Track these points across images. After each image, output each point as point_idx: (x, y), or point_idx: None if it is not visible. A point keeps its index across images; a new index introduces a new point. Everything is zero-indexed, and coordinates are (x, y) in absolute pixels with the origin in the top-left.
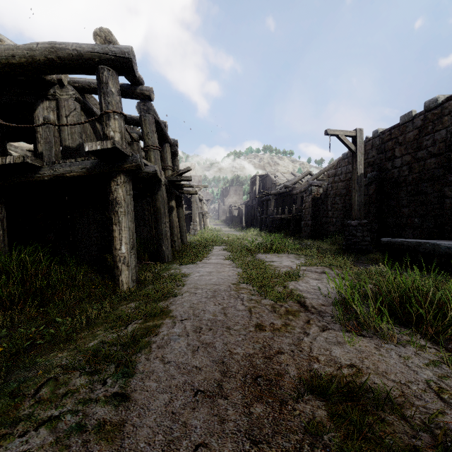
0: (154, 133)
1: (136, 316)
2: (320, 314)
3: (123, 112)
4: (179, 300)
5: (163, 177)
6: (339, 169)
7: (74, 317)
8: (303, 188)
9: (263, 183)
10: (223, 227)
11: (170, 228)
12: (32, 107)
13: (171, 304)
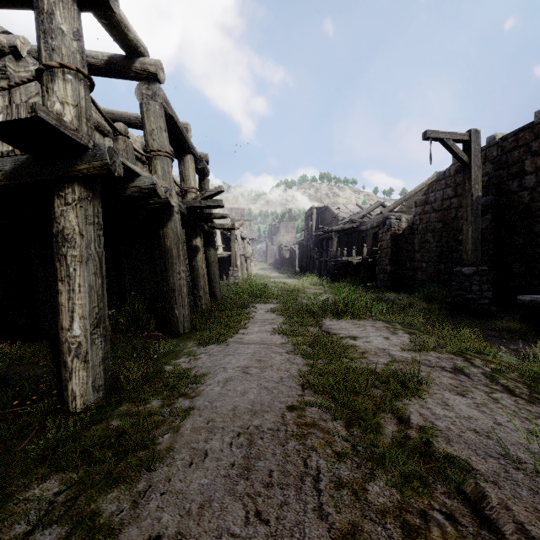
0: (162, 130)
1: None
2: None
3: (82, 69)
4: (150, 494)
5: (175, 199)
6: (431, 194)
7: None
8: (375, 222)
9: (322, 218)
10: (272, 272)
11: (194, 278)
12: None
13: (123, 520)
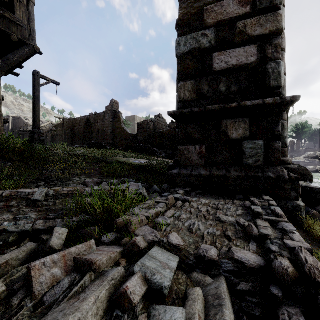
0: None
1: None
2: None
3: None
4: None
5: None
6: (62, 126)
7: None
8: (47, 130)
9: (16, 122)
10: None
11: None
12: None
13: None
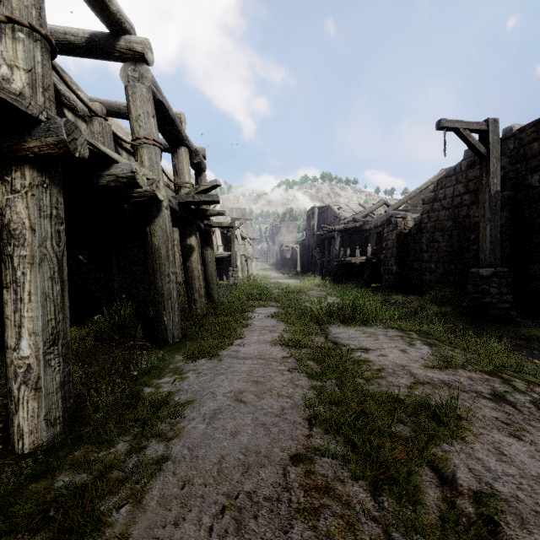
0: (150, 116)
1: None
2: None
3: (37, 26)
4: None
5: (162, 192)
6: (441, 191)
7: None
8: (379, 221)
9: (323, 218)
10: (273, 272)
11: (188, 280)
12: None
13: None
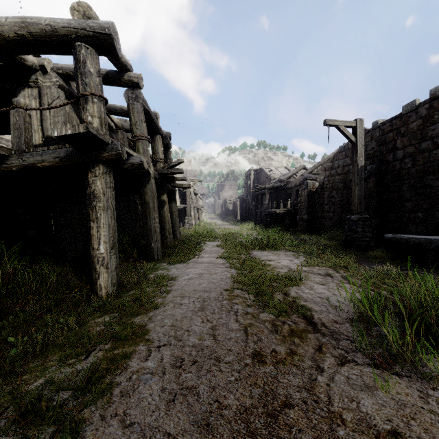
0: (142, 122)
1: (101, 339)
2: (335, 336)
3: (102, 95)
4: (158, 315)
5: (152, 169)
6: (336, 162)
7: (30, 336)
8: (298, 182)
9: (258, 178)
10: (218, 220)
11: (162, 223)
12: (13, 95)
13: (149, 321)
